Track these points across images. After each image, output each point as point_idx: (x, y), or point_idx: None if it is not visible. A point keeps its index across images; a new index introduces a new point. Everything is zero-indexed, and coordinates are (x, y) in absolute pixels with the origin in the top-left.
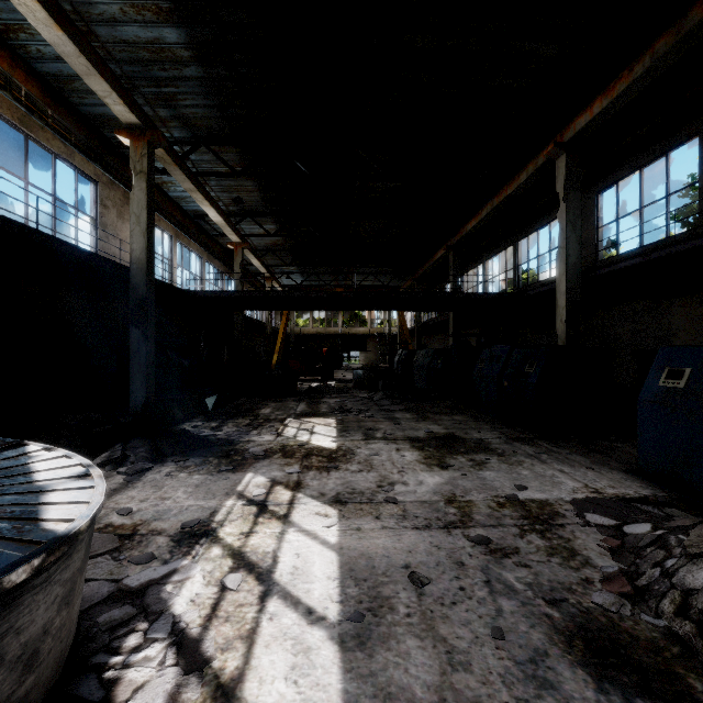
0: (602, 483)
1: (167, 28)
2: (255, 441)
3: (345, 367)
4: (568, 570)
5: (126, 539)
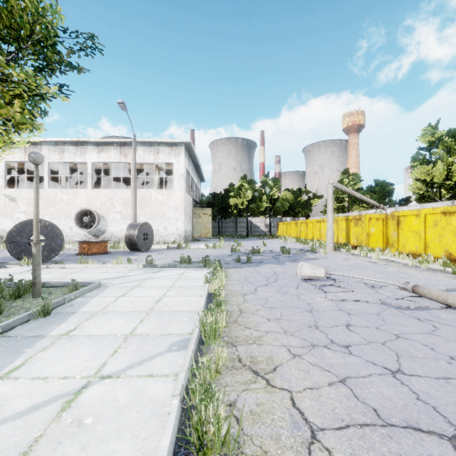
0: None
1: None
2: None
3: None
4: None
5: None
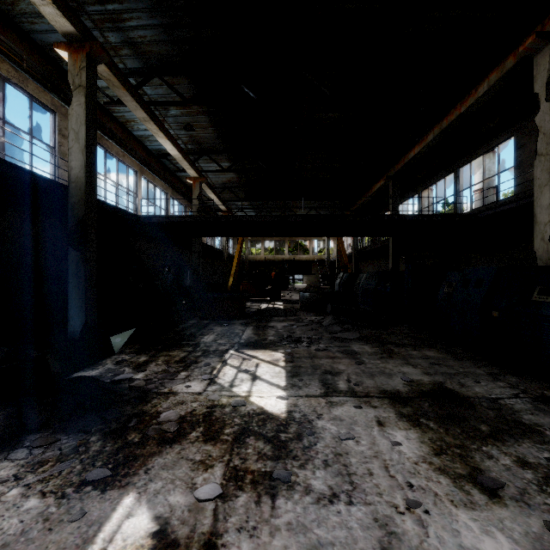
0: None
1: None
2: (177, 393)
3: (291, 288)
4: None
5: None
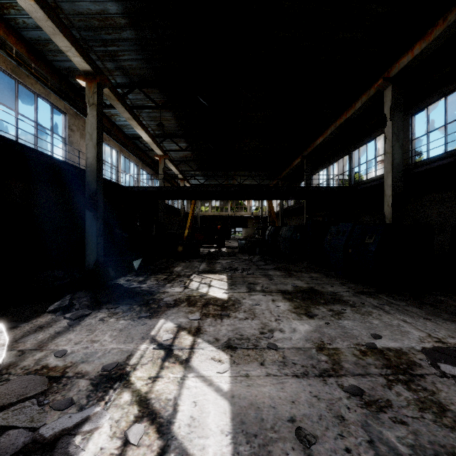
0: (442, 333)
1: (109, 2)
2: (168, 292)
3: (232, 238)
4: (444, 429)
5: (54, 382)
